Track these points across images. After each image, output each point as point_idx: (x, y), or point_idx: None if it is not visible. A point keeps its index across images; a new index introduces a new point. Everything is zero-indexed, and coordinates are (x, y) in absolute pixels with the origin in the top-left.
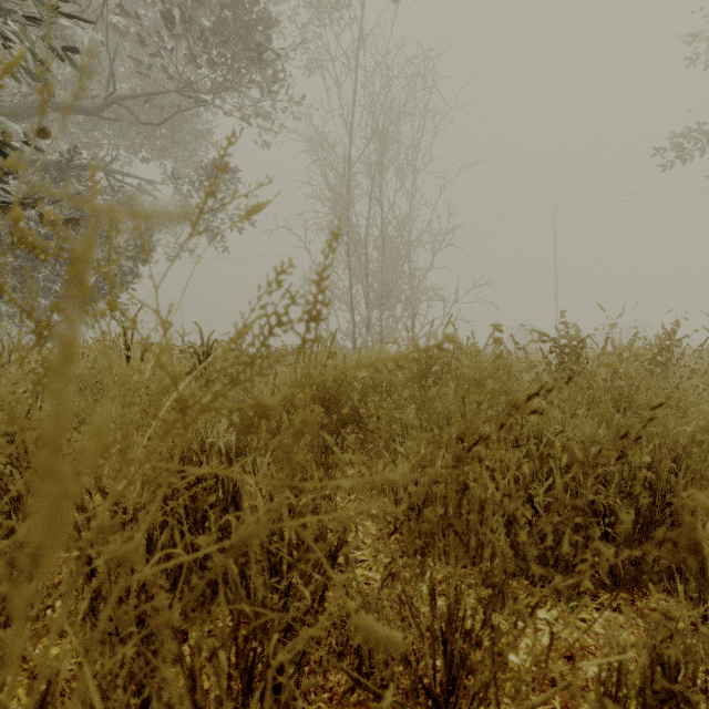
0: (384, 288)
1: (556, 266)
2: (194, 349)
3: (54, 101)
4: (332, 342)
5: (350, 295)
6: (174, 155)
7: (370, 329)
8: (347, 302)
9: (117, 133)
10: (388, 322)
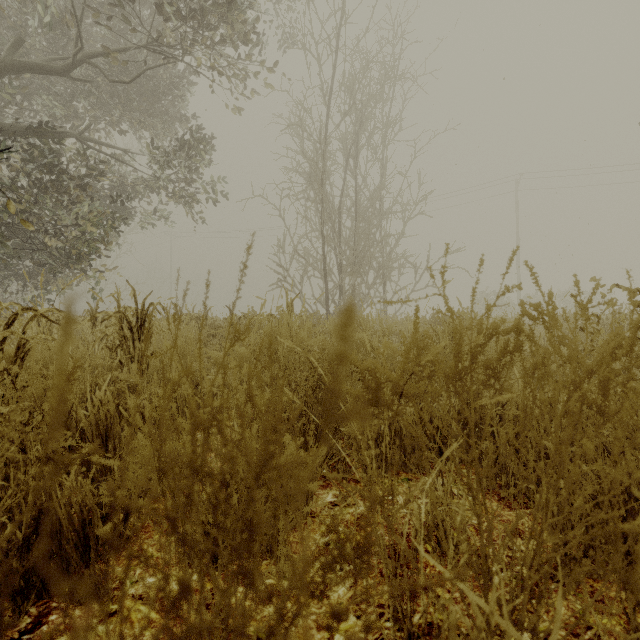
0: (357, 255)
1: (518, 237)
2: (123, 315)
3: (24, 64)
4: (238, 290)
5: (323, 262)
6: (154, 128)
7: (343, 295)
8: (320, 269)
9: (96, 104)
10: (360, 289)
